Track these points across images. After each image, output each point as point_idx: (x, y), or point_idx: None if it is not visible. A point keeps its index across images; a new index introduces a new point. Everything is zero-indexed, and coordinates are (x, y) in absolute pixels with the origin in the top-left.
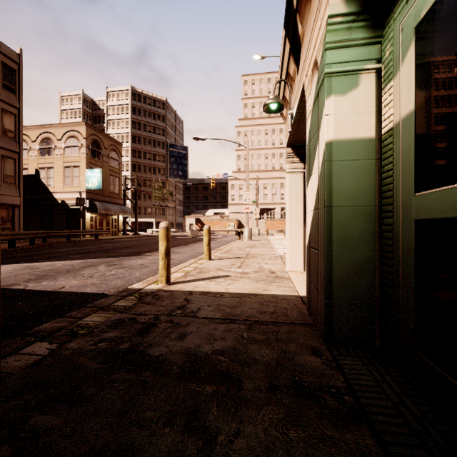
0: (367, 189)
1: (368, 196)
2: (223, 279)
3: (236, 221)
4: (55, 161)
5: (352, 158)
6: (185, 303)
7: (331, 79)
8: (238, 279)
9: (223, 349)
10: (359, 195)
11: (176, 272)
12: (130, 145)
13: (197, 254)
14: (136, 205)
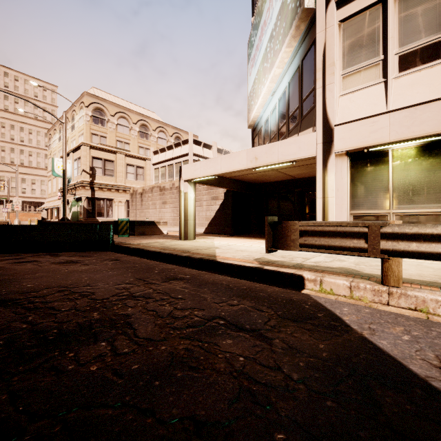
0: (77, 216)
1: (77, 216)
2: None
3: None
4: None
5: (75, 213)
6: None
7: (73, 205)
8: None
9: None
10: (76, 216)
11: None
12: None
13: None
14: None
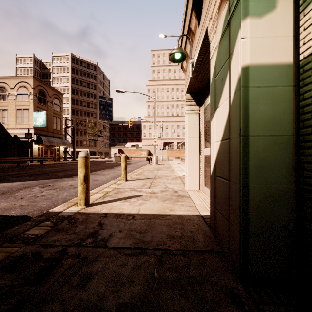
0: (284, 118)
1: (285, 125)
2: (136, 199)
3: (147, 150)
4: (8, 105)
5: (269, 84)
6: (98, 229)
7: (247, 0)
8: (148, 199)
9: (131, 301)
10: (276, 123)
11: (97, 193)
12: (70, 95)
13: (117, 176)
14: (74, 139)
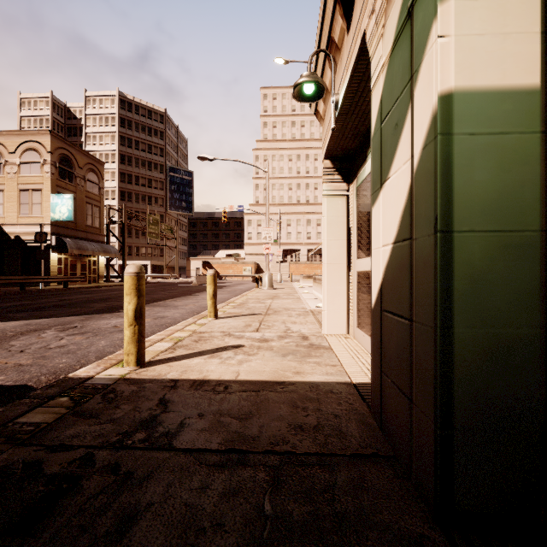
0: (524, 195)
1: (525, 211)
2: (232, 353)
3: (254, 264)
4: (5, 182)
5: (493, 129)
6: (158, 411)
7: None
8: (254, 352)
9: None
10: (508, 207)
11: (161, 341)
12: (117, 166)
13: (200, 309)
14: (124, 243)
